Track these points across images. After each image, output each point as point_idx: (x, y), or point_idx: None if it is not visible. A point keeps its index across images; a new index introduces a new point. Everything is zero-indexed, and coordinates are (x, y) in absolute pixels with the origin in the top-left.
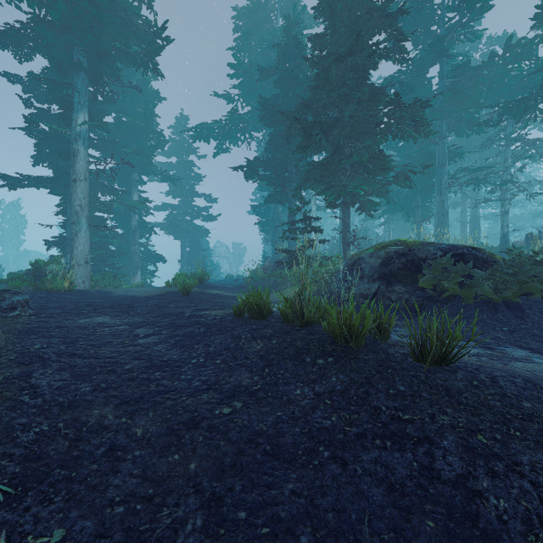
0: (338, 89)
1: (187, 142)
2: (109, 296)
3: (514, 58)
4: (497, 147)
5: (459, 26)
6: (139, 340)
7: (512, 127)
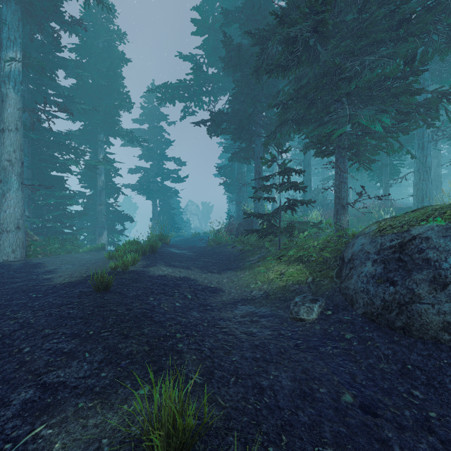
0: None
1: (158, 111)
2: (19, 277)
3: None
4: None
5: None
6: None
7: None
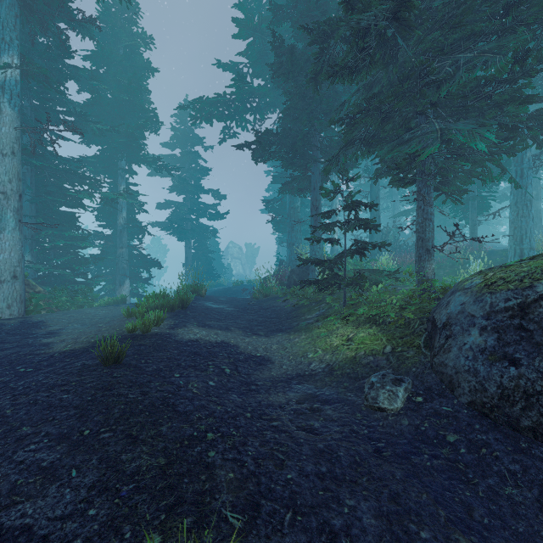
0: None
1: (192, 132)
2: (10, 342)
3: None
4: None
5: None
6: None
7: None
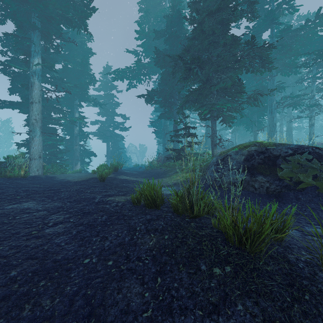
0: (208, 37)
1: (110, 82)
2: (52, 180)
3: (322, 22)
4: (303, 84)
5: (284, 3)
6: (46, 230)
7: (316, 70)
